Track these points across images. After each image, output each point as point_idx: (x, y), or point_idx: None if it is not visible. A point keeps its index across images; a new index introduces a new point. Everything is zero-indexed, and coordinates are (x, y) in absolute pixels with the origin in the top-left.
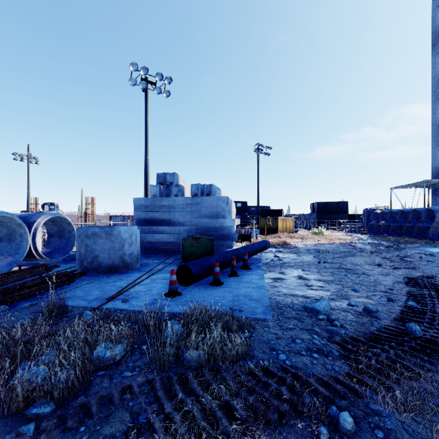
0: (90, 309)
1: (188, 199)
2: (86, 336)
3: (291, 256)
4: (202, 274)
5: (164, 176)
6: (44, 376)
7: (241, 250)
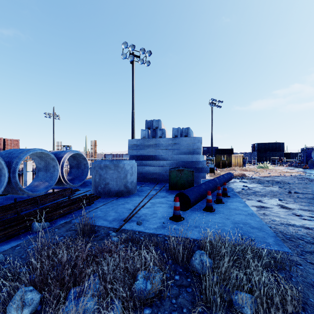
0: (112, 229)
1: (170, 140)
2: (126, 265)
3: (258, 186)
4: (195, 200)
5: (151, 122)
6: (93, 310)
7: (217, 180)
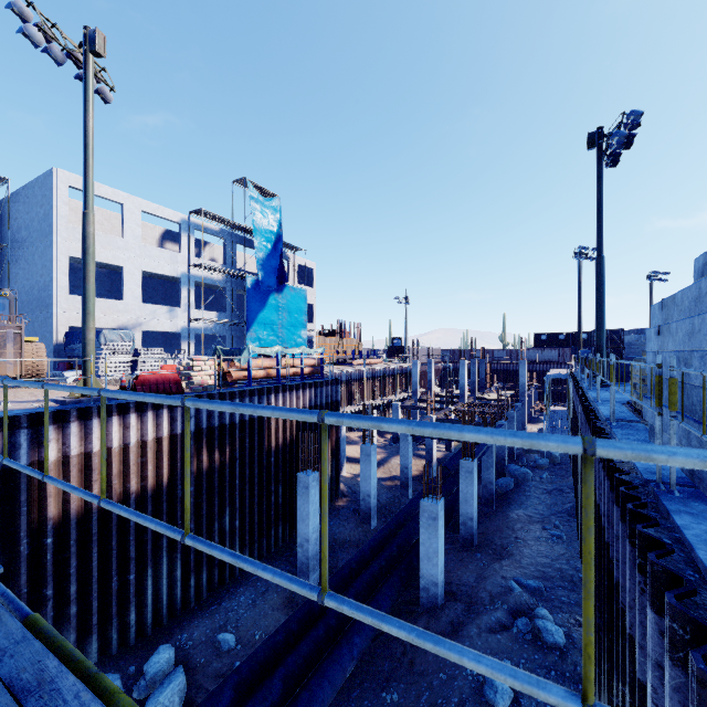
0: None
1: None
2: None
3: None
4: None
5: (642, 330)
6: None
7: None
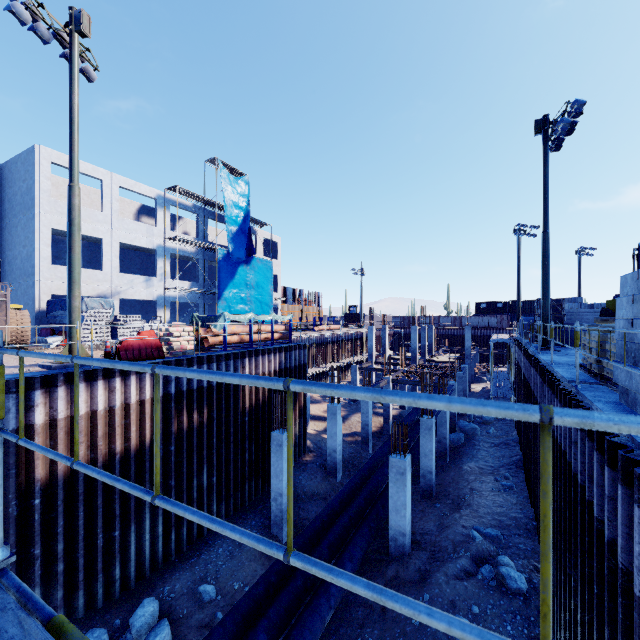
0: None
1: (591, 310)
2: None
3: None
4: None
5: (575, 299)
6: None
7: None
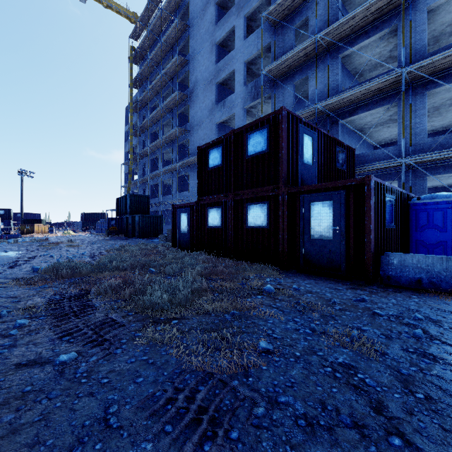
0: None
1: None
2: None
3: (29, 238)
4: None
5: None
6: None
7: (5, 235)
